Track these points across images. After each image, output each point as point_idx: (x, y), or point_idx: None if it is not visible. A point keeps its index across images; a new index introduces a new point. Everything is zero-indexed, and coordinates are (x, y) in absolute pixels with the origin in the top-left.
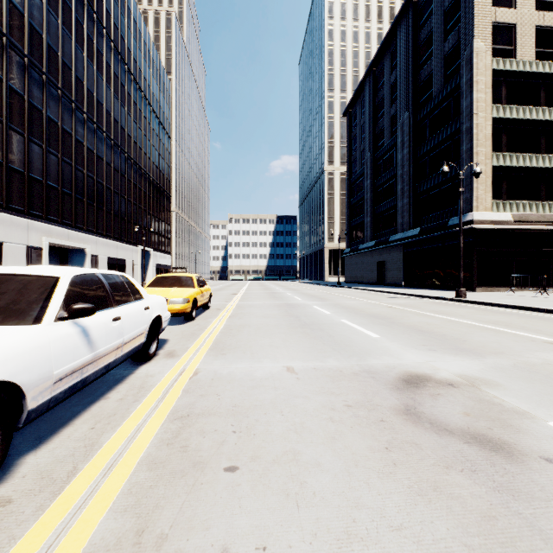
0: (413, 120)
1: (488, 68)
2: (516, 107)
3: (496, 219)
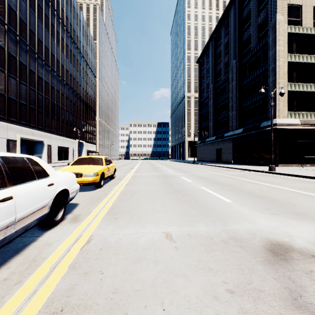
0: (238, 64)
1: (285, 31)
2: (302, 55)
3: (290, 123)
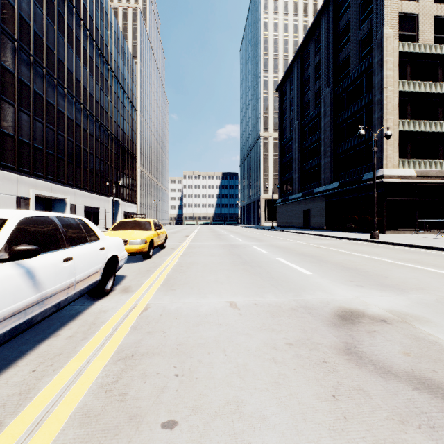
0: (333, 94)
1: (396, 50)
2: (418, 82)
3: (402, 175)
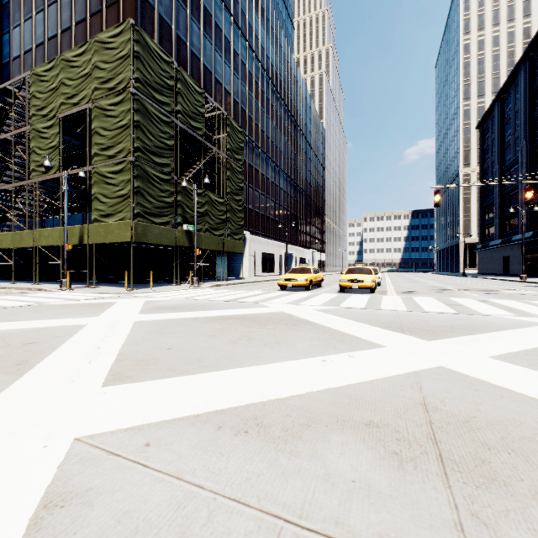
0: (529, 147)
1: None
2: None
3: None
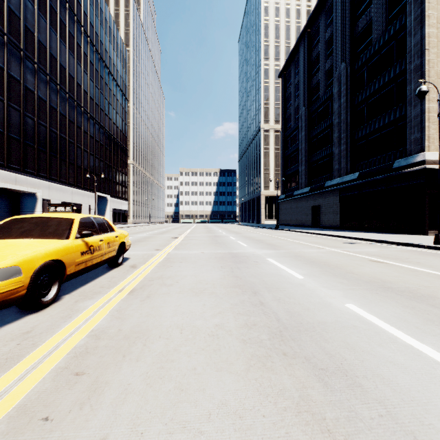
0: (350, 69)
1: (439, 2)
2: None
3: None
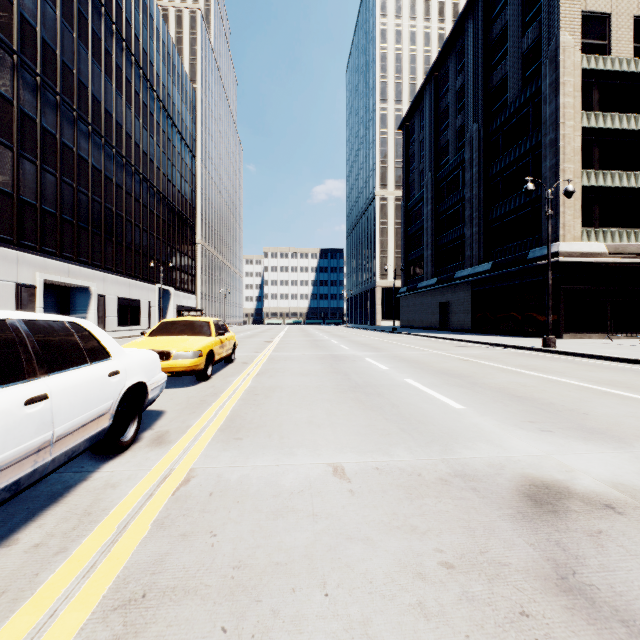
0: (483, 133)
1: (577, 67)
2: (610, 115)
3: (587, 251)
